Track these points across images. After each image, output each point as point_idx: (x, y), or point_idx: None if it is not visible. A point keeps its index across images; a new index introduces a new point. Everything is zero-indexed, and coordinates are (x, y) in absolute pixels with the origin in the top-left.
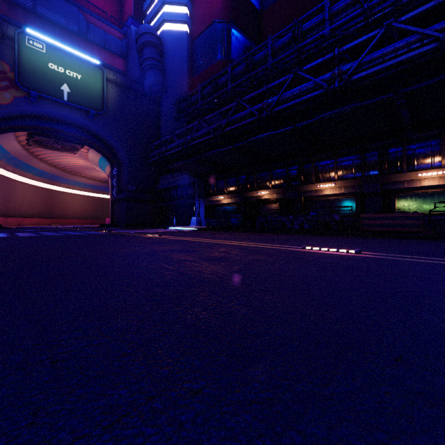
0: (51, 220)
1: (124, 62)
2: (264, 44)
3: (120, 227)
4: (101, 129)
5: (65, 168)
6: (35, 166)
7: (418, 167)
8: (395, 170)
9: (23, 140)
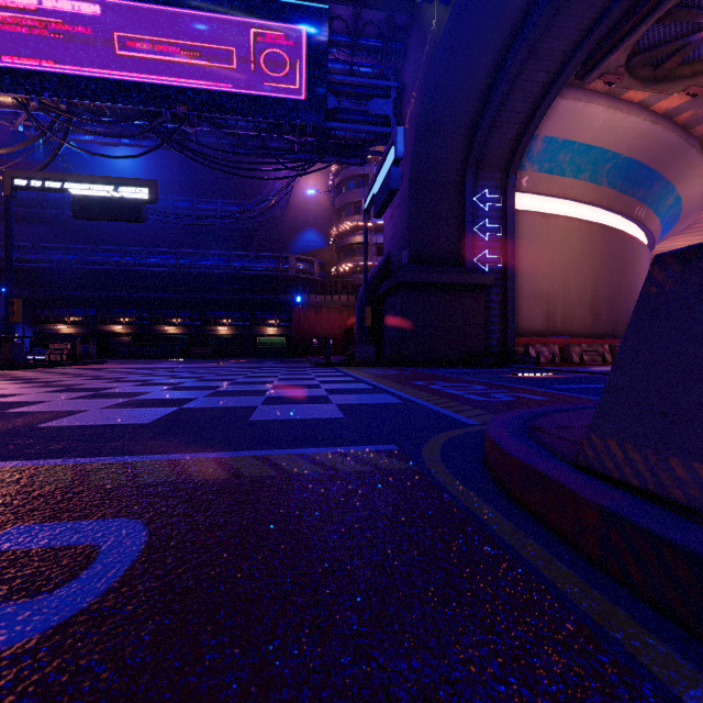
0: None
1: None
2: None
3: None
4: None
5: None
6: None
7: (219, 324)
8: (209, 324)
9: None
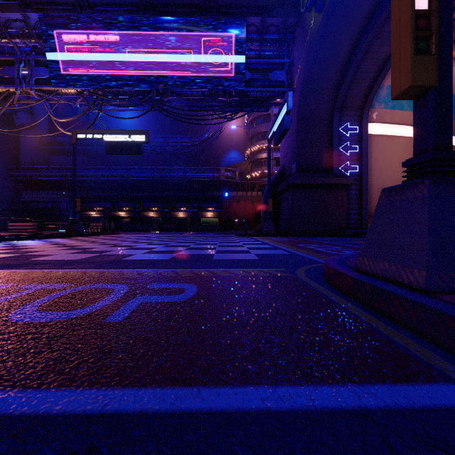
0: None
1: None
2: None
3: None
4: None
5: None
6: None
7: (178, 210)
8: (173, 210)
9: None
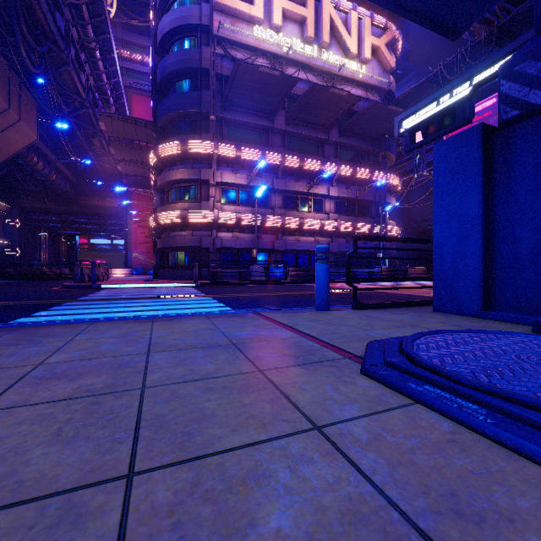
0: None
1: None
2: None
3: None
4: None
5: None
6: None
7: None
8: None
9: None
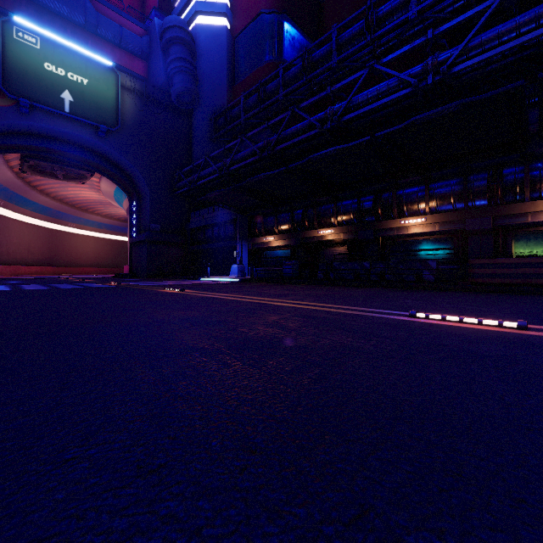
0: (56, 268)
1: (145, 66)
2: (327, 35)
3: (140, 277)
4: (114, 151)
5: (73, 203)
6: (35, 200)
7: None
8: (513, 199)
9: (16, 166)
